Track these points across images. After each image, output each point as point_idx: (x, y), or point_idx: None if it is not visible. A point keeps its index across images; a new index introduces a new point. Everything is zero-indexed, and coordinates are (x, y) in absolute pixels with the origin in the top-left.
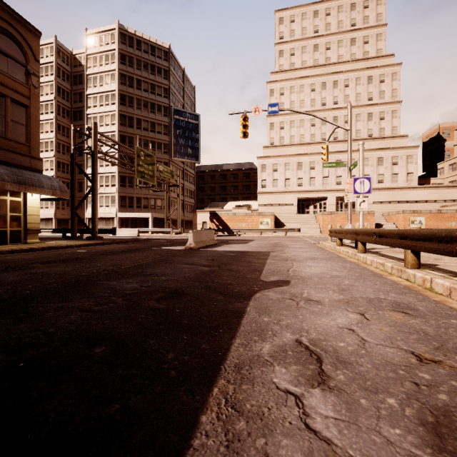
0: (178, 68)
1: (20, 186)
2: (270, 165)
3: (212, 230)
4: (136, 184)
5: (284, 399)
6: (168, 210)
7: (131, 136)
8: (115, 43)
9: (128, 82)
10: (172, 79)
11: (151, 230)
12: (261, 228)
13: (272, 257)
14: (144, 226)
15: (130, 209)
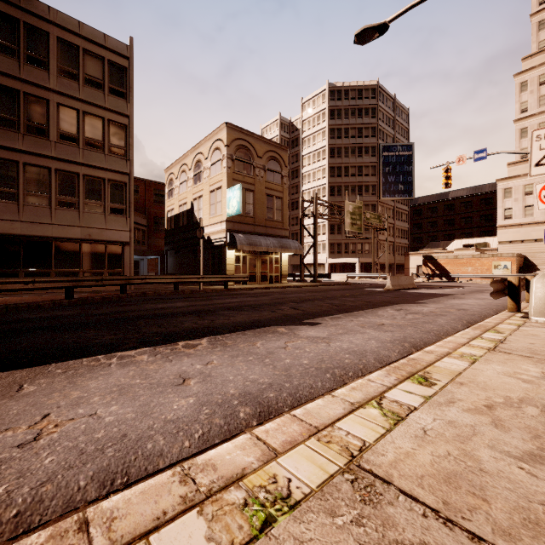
0: (387, 99)
1: (281, 249)
2: (518, 187)
3: (411, 276)
4: (343, 230)
5: (385, 310)
6: (375, 254)
7: (339, 185)
8: (325, 102)
9: (336, 134)
10: (380, 115)
11: (358, 275)
12: (496, 273)
13: (447, 296)
14: (351, 270)
15: (338, 255)
